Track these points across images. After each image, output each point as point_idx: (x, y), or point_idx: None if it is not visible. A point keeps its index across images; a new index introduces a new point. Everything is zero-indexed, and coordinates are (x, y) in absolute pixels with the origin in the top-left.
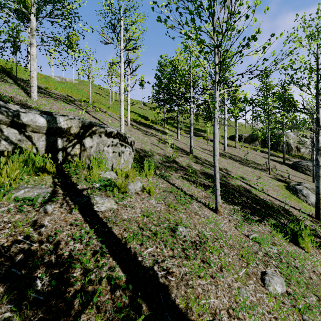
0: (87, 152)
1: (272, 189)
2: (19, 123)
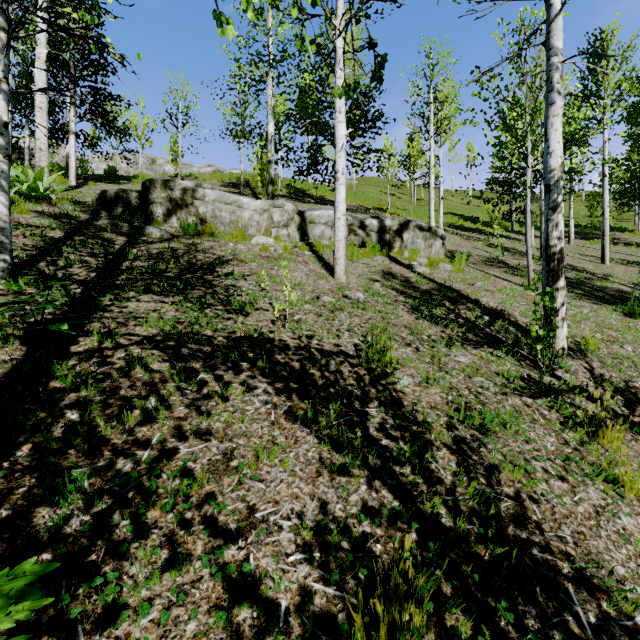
0: (405, 243)
1: None
2: (364, 226)
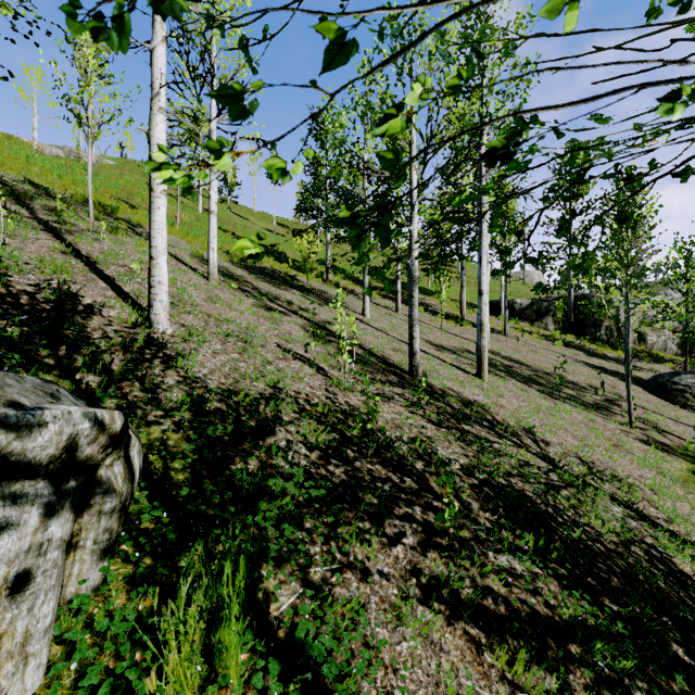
0: None
1: (693, 511)
2: None
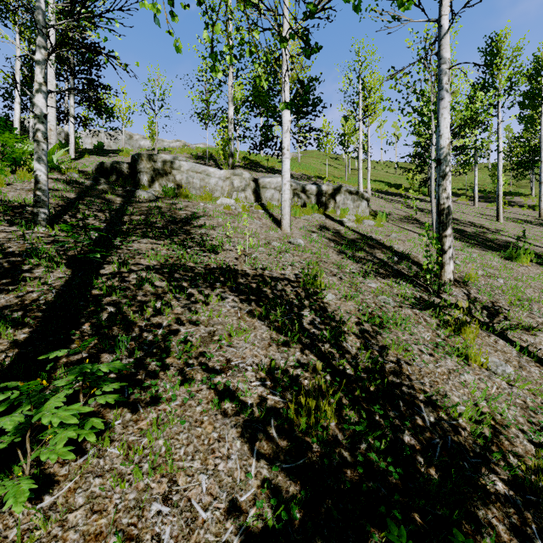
0: (337, 204)
1: None
2: (305, 190)
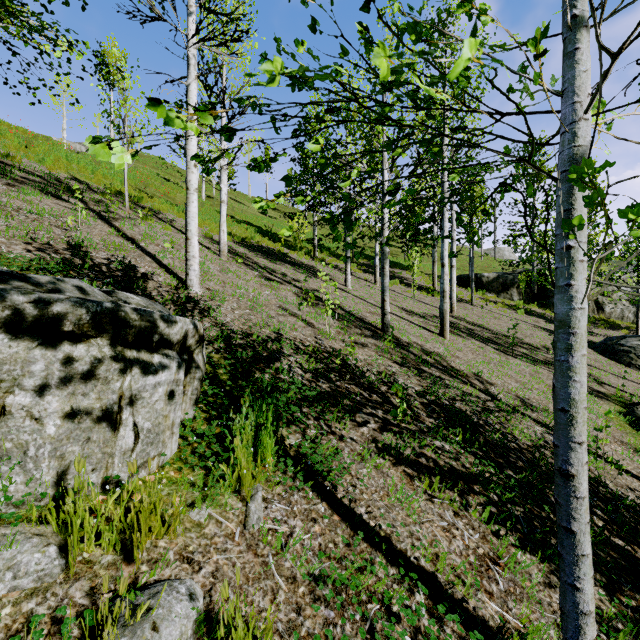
0: None
1: (608, 436)
2: None
